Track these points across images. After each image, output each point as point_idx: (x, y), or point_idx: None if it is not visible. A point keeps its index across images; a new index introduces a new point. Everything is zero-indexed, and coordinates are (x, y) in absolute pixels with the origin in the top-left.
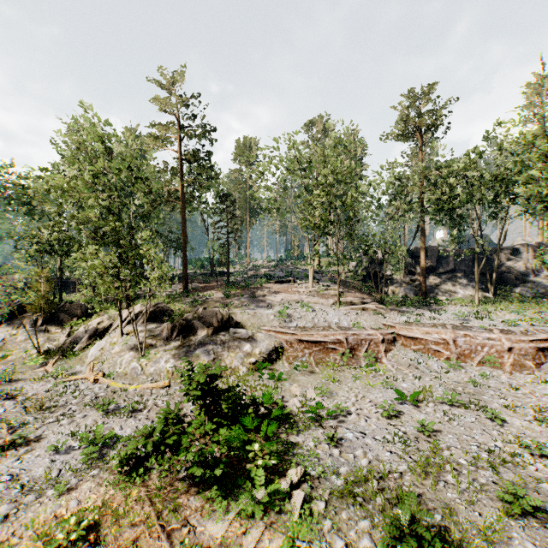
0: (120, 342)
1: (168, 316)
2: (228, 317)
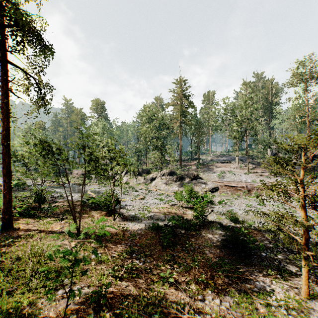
0: (160, 181)
1: (175, 174)
2: (196, 175)
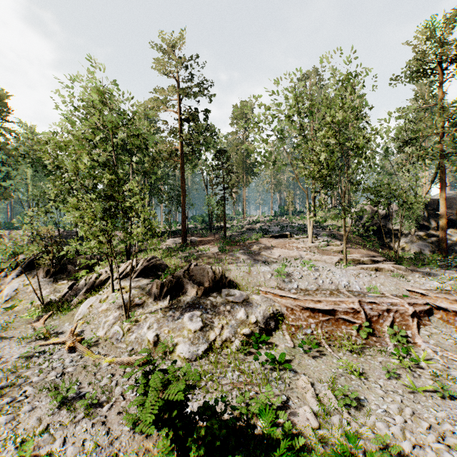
0: (109, 300)
1: (162, 271)
2: (220, 275)
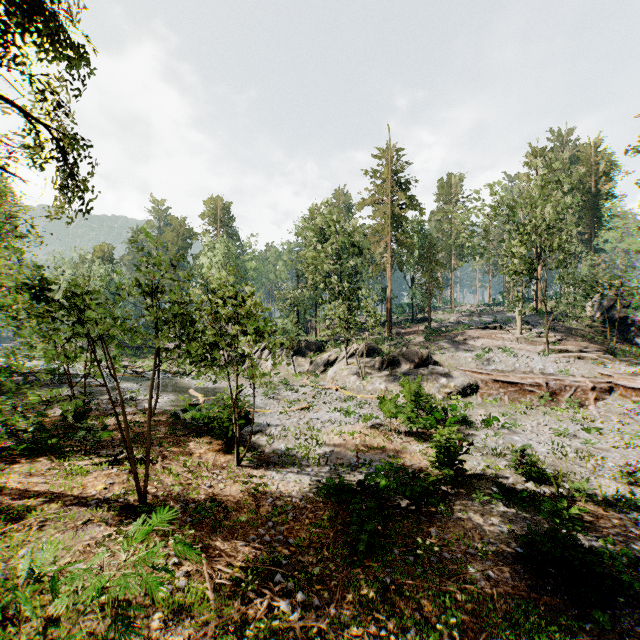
0: (346, 369)
1: (377, 354)
2: (427, 356)
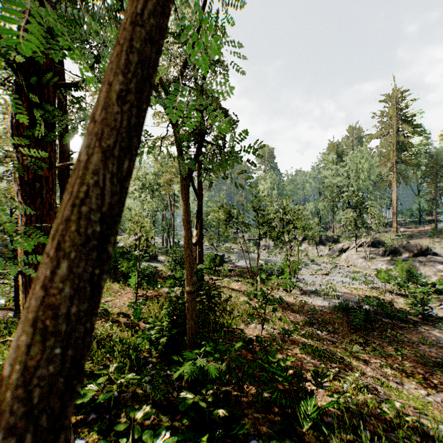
0: (355, 254)
1: (382, 245)
2: (425, 248)
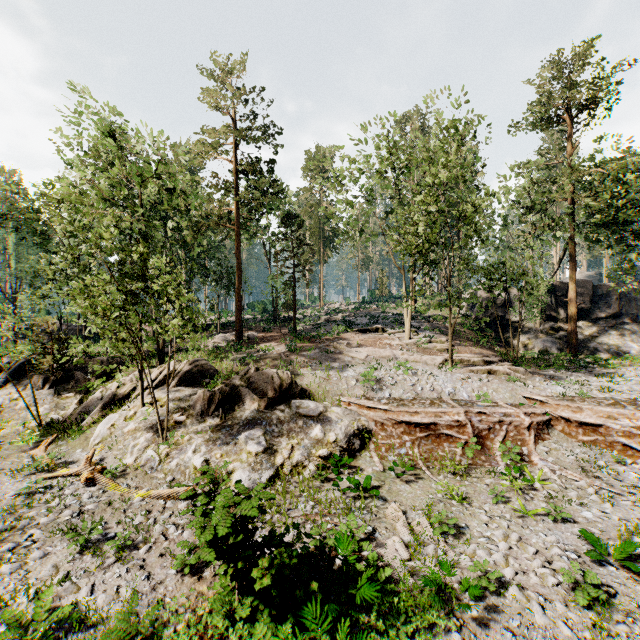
0: (138, 417)
1: (209, 378)
2: (289, 382)
